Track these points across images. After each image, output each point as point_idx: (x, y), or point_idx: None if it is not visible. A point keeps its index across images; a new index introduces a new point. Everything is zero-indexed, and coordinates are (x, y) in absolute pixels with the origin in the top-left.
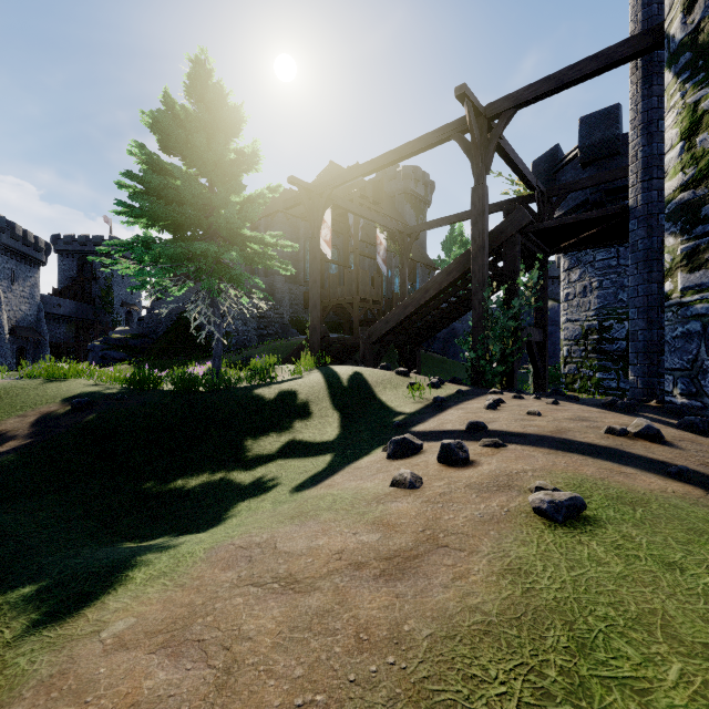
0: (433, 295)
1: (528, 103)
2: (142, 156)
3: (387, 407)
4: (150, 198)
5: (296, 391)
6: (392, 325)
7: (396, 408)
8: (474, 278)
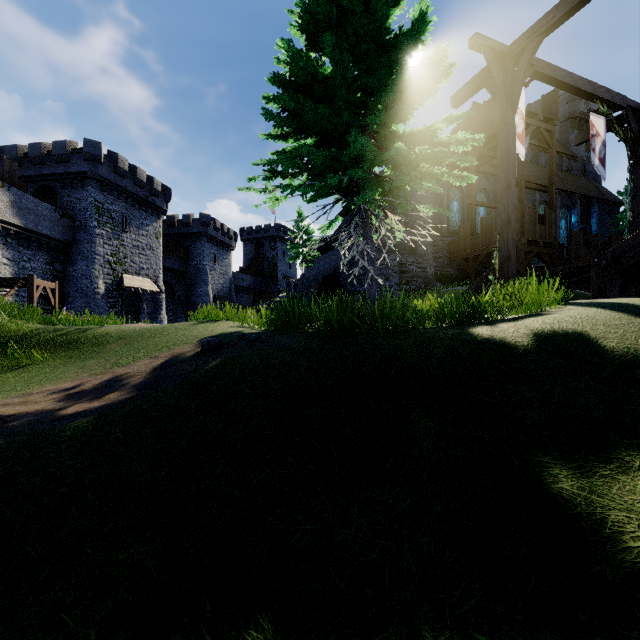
0: None
1: None
2: (289, 60)
3: None
4: (296, 99)
5: (582, 333)
6: None
7: None
8: None
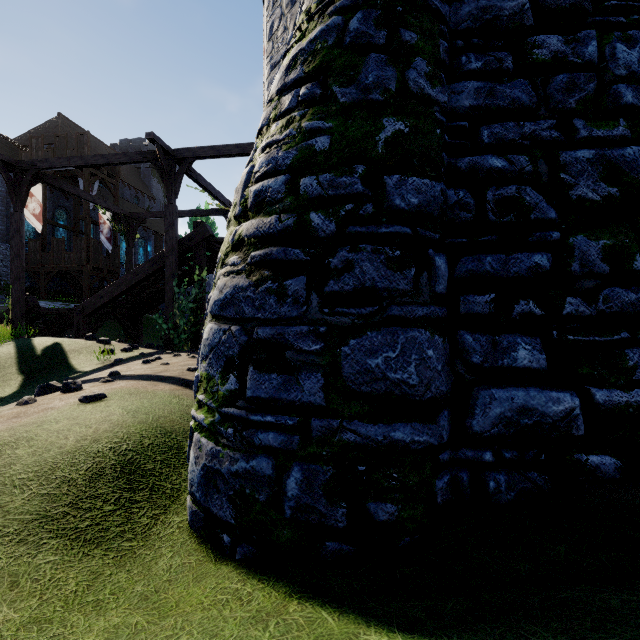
0: (142, 278)
1: (202, 158)
2: None
3: (72, 368)
4: None
5: None
6: (106, 300)
7: (79, 369)
8: (167, 271)
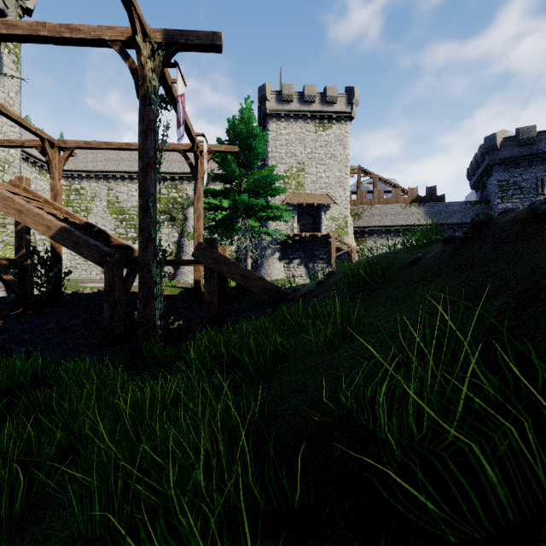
0: None
1: (29, 147)
2: None
3: None
4: None
5: None
6: None
7: None
8: None
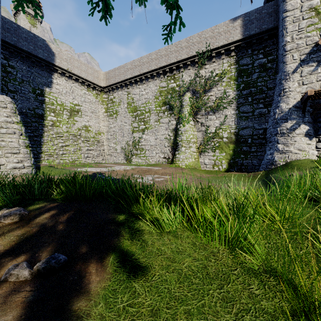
0: None
1: None
2: None
3: None
4: None
5: None
6: None
7: None
8: None
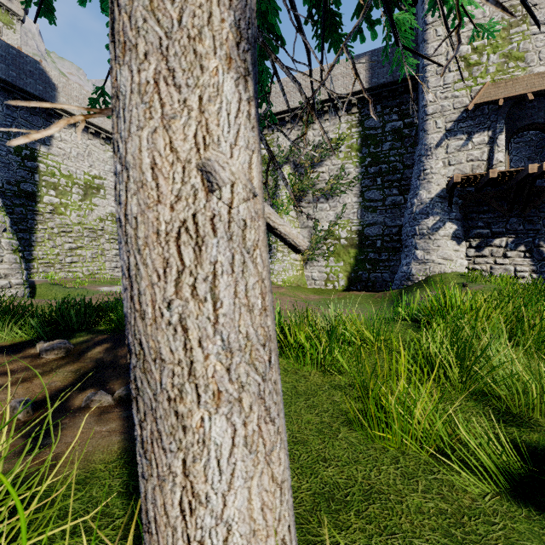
0: None
1: None
2: None
3: None
4: None
5: None
6: None
7: None
8: None
